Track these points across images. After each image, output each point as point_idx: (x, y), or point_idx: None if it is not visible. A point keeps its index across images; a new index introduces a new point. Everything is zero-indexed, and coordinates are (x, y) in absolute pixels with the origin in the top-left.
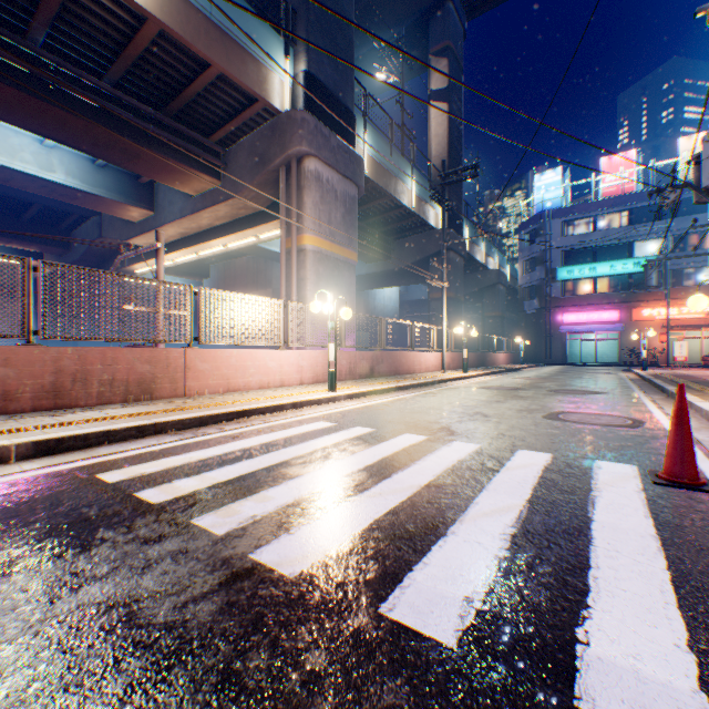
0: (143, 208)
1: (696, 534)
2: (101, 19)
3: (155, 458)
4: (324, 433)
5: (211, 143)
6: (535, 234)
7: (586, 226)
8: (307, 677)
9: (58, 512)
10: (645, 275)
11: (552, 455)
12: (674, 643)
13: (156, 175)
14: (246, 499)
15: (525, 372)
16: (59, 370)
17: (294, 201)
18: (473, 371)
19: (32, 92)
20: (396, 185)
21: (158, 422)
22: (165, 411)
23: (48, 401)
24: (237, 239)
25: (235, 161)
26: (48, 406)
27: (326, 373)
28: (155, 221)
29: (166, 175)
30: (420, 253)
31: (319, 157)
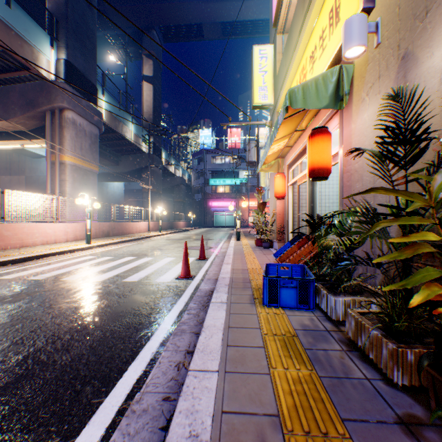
0: None
1: (193, 266)
2: None
3: (17, 272)
4: (93, 259)
5: None
6: (200, 160)
7: (222, 160)
8: (110, 286)
9: (3, 284)
10: (241, 187)
11: (176, 257)
12: (174, 276)
13: None
14: (75, 275)
15: (192, 231)
16: None
17: (58, 133)
18: (166, 231)
19: None
20: (123, 127)
21: (4, 260)
22: None
23: None
24: (3, 144)
25: (7, 96)
26: None
27: (82, 235)
28: None
29: None
30: (137, 165)
31: (75, 111)
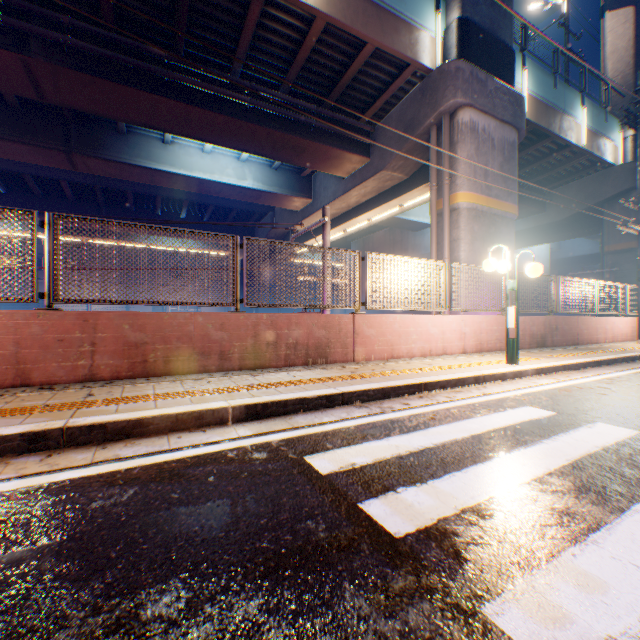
0: (303, 198)
1: None
2: (279, 36)
3: (355, 439)
4: (553, 429)
5: (360, 124)
6: None
7: None
8: None
9: (281, 520)
10: None
11: None
12: None
13: (315, 165)
14: (547, 569)
15: None
16: (256, 334)
17: (445, 159)
18: None
19: (234, 115)
20: (560, 122)
21: (344, 392)
22: (344, 378)
23: (249, 361)
24: (380, 212)
25: (382, 135)
26: (249, 365)
27: (489, 341)
28: (312, 207)
29: (323, 163)
30: (588, 198)
31: (474, 106)
